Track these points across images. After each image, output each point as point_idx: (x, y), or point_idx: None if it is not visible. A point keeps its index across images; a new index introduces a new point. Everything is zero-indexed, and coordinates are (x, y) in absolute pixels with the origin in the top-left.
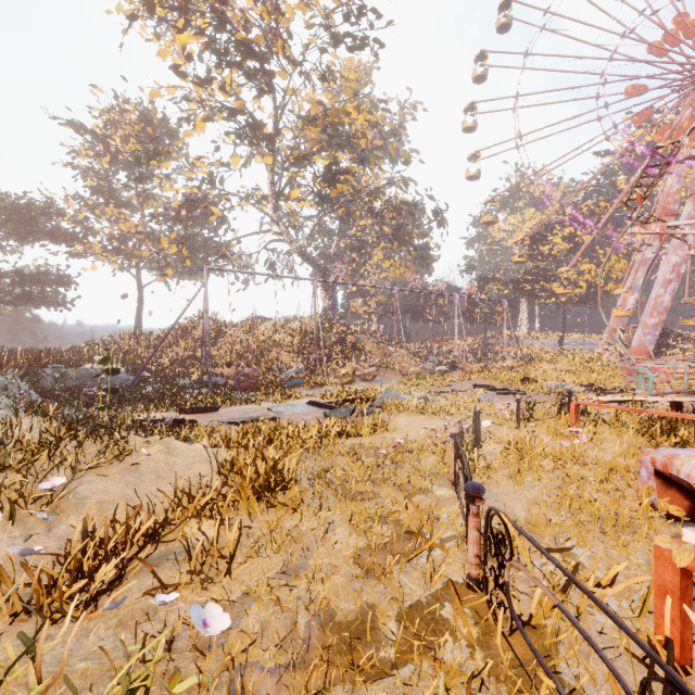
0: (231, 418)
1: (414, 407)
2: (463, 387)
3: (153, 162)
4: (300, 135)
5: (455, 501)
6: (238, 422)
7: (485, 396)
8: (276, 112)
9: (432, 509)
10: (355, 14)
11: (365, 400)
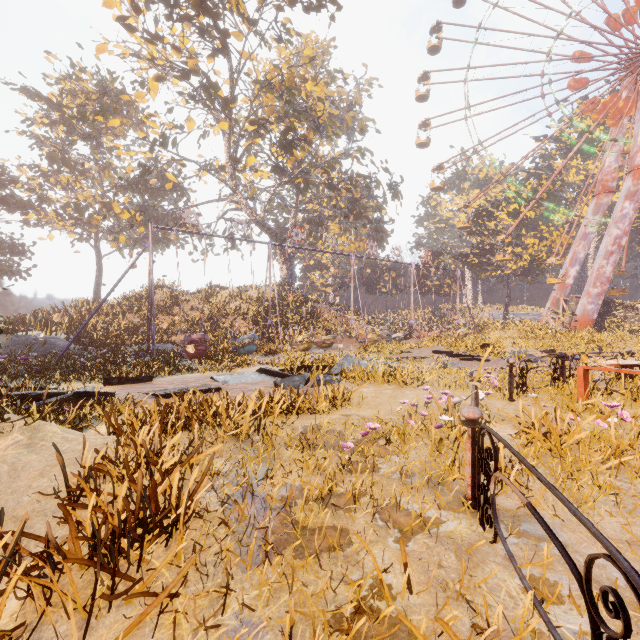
0: (164, 389)
1: (380, 375)
2: (422, 353)
3: (99, 118)
4: (256, 101)
5: (491, 550)
6: (168, 395)
7: (450, 363)
8: (232, 76)
9: (465, 593)
10: None
11: (322, 366)
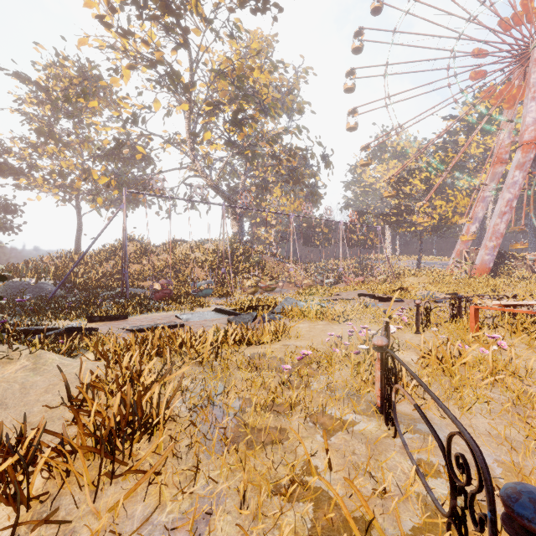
0: (137, 325)
1: (314, 313)
2: (349, 296)
3: (81, 100)
4: (212, 86)
5: (392, 442)
6: (141, 330)
7: (371, 303)
8: (191, 65)
9: (370, 469)
10: None
11: (266, 307)
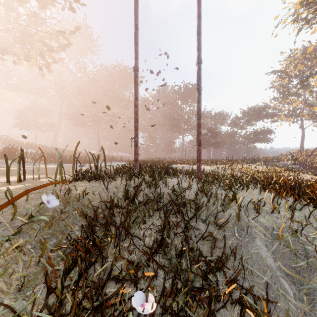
0: None
1: None
2: None
3: (309, 79)
4: None
5: None
6: None
7: None
8: None
9: None
10: None
11: None
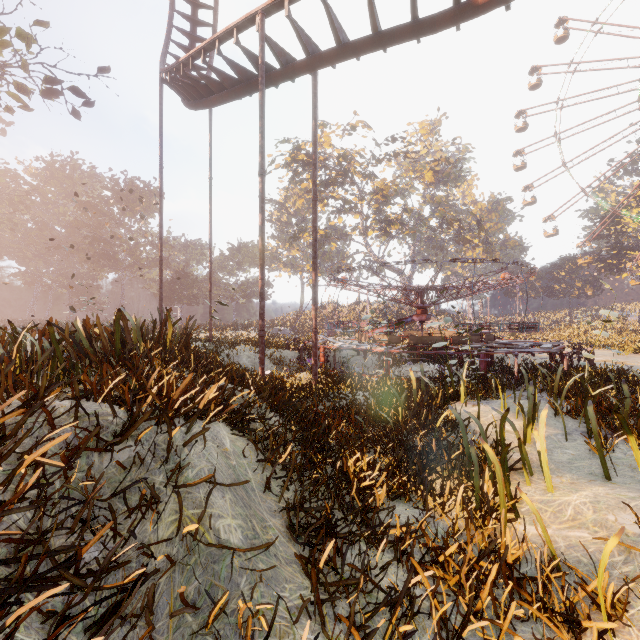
0: None
1: None
2: None
3: (300, 235)
4: (374, 198)
5: None
6: None
7: None
8: (359, 191)
9: None
10: (391, 141)
11: None
